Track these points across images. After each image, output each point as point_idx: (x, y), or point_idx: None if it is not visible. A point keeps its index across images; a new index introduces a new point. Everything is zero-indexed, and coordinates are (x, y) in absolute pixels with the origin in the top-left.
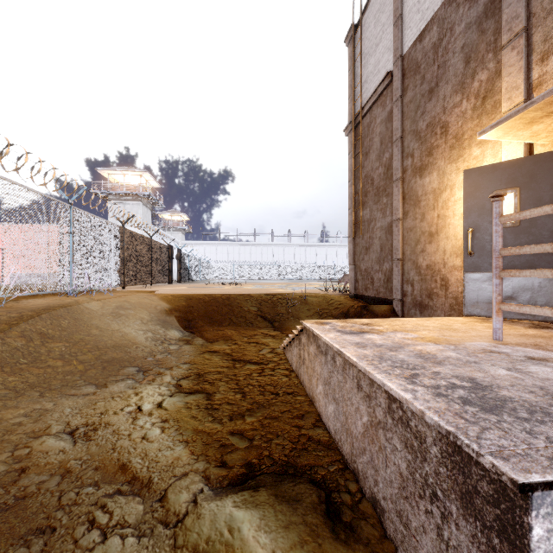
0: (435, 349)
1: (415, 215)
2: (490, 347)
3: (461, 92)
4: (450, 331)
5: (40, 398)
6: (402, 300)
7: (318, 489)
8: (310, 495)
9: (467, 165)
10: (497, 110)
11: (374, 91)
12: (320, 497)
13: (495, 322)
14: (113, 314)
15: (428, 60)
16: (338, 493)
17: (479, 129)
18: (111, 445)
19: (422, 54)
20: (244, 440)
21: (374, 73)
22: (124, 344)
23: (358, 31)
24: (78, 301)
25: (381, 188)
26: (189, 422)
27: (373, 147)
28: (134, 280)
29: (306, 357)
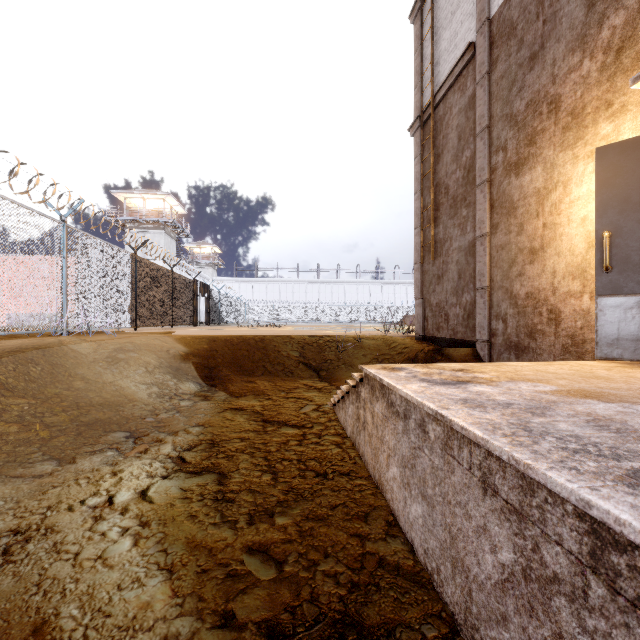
0: (614, 411)
1: (508, 227)
2: None
3: (581, 50)
4: (601, 380)
5: None
6: (489, 341)
7: None
8: None
9: (591, 149)
10: None
11: (450, 72)
12: None
13: None
14: (108, 358)
15: (528, 15)
16: None
17: (610, 95)
18: (38, 576)
19: (519, 9)
20: (268, 565)
21: (449, 49)
22: (117, 399)
23: (427, 1)
24: (62, 341)
25: (459, 197)
26: (183, 526)
27: (448, 145)
28: (149, 320)
29: (368, 419)
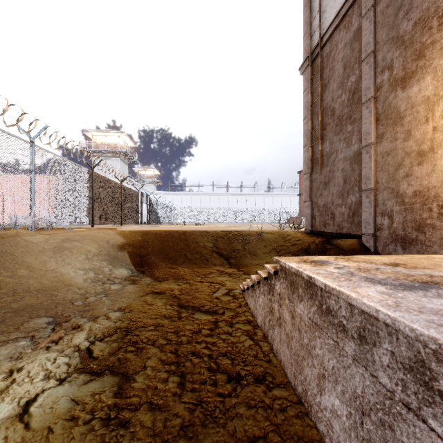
0: None
1: (394, 135)
2: None
3: None
4: None
5: None
6: (374, 234)
7: None
8: None
9: None
10: None
11: (336, 14)
12: None
13: None
14: (55, 248)
15: None
16: None
17: None
18: None
19: None
20: None
21: None
22: (54, 283)
23: None
24: (19, 234)
25: (344, 116)
26: None
27: (334, 75)
28: (104, 219)
29: (285, 317)
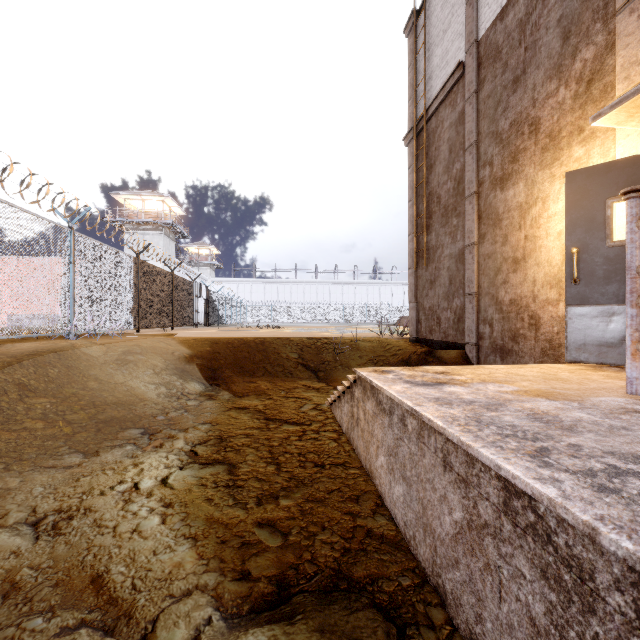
0: (553, 407)
1: (494, 238)
2: (630, 405)
3: (558, 78)
4: (559, 382)
5: (3, 472)
6: (477, 344)
7: (385, 620)
8: (374, 632)
9: (566, 170)
10: (608, 95)
11: (441, 87)
12: (390, 635)
13: (630, 369)
14: (118, 361)
15: (512, 41)
16: (416, 628)
17: (582, 122)
18: (87, 543)
19: (503, 35)
20: (276, 535)
21: (441, 66)
22: (129, 398)
23: (420, 18)
24: (74, 345)
25: (450, 207)
26: (201, 507)
27: (440, 157)
28: (151, 322)
29: (361, 416)
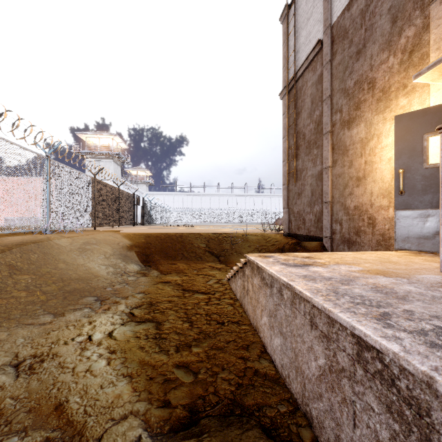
0: (389, 282)
1: (343, 163)
2: None
3: (388, 50)
4: (391, 264)
5: None
6: (331, 237)
7: (268, 438)
8: None
9: (394, 114)
10: (424, 61)
11: (306, 58)
12: None
13: None
14: (80, 249)
15: (355, 25)
16: None
17: (405, 81)
18: (53, 380)
19: (350, 20)
20: (189, 374)
21: (306, 43)
22: (87, 275)
23: (291, 10)
24: (49, 238)
25: (312, 142)
26: (136, 353)
27: (305, 107)
28: (104, 222)
29: (250, 288)
